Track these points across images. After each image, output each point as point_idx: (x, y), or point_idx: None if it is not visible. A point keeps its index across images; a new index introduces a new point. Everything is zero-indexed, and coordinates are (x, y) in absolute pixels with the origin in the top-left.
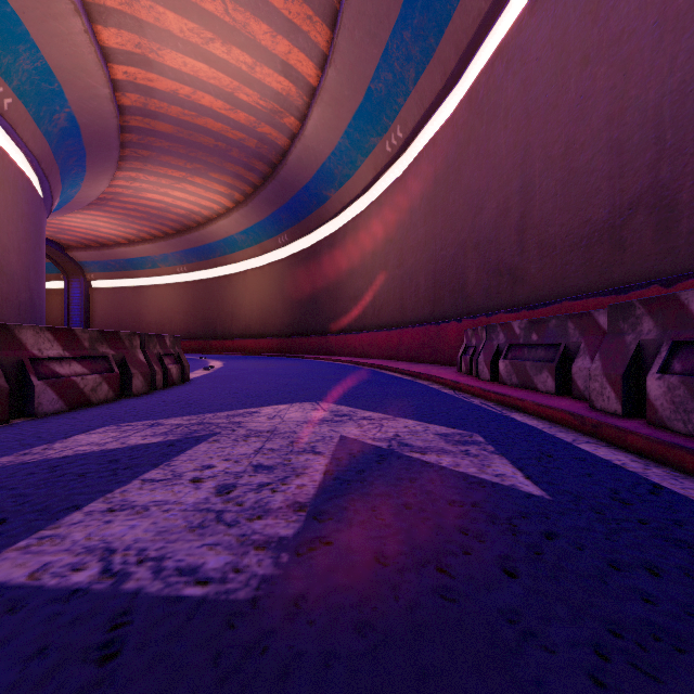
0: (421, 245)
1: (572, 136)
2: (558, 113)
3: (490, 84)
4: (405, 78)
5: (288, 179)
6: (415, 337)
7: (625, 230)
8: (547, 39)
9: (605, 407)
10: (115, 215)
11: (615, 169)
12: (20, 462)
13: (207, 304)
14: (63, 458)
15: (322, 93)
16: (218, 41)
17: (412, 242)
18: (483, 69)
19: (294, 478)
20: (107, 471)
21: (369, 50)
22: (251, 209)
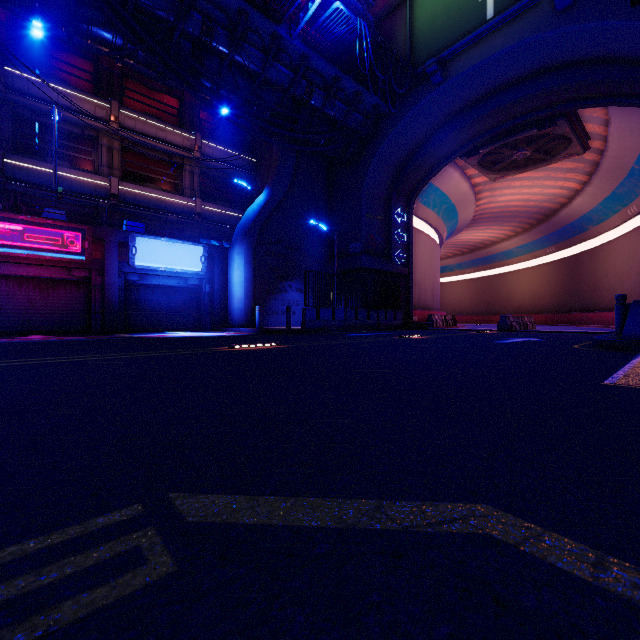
0: None
1: None
2: None
3: None
4: (634, 191)
5: (558, 221)
6: None
7: None
8: None
9: None
10: None
11: None
12: None
13: (488, 292)
14: None
15: (583, 194)
16: (526, 189)
17: None
18: None
19: None
20: None
21: (611, 183)
22: (527, 236)
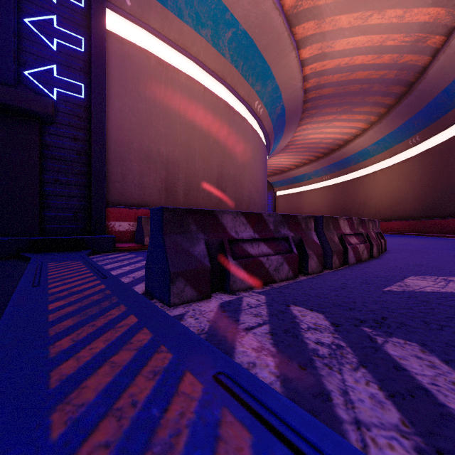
0: None
1: None
2: None
3: None
4: None
5: (425, 89)
6: None
7: None
8: None
9: None
10: (291, 153)
11: None
12: (410, 290)
13: (344, 198)
14: (434, 292)
15: None
16: (375, 14)
17: None
18: None
19: None
20: None
21: None
22: (383, 125)
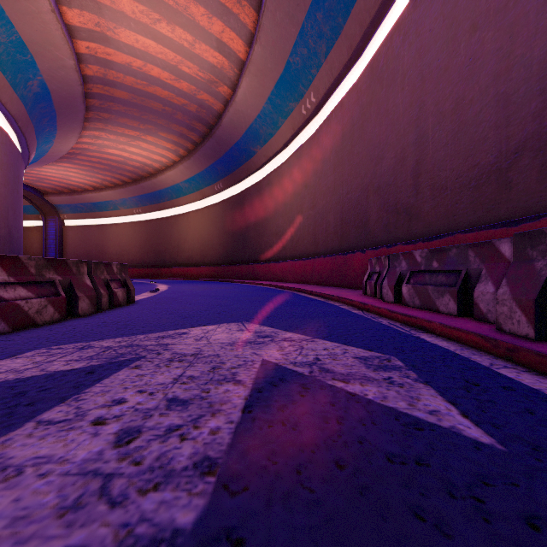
0: (330, 190)
1: (461, 93)
2: (449, 74)
3: (389, 54)
4: (317, 52)
5: (223, 137)
6: (326, 265)
7: (511, 171)
8: (439, 13)
9: (515, 330)
10: (83, 167)
11: (501, 119)
12: None
13: (158, 239)
14: None
15: (250, 66)
16: (164, 22)
17: (323, 187)
18: (383, 42)
19: (209, 418)
20: (6, 408)
21: (288, 29)
22: (192, 162)
